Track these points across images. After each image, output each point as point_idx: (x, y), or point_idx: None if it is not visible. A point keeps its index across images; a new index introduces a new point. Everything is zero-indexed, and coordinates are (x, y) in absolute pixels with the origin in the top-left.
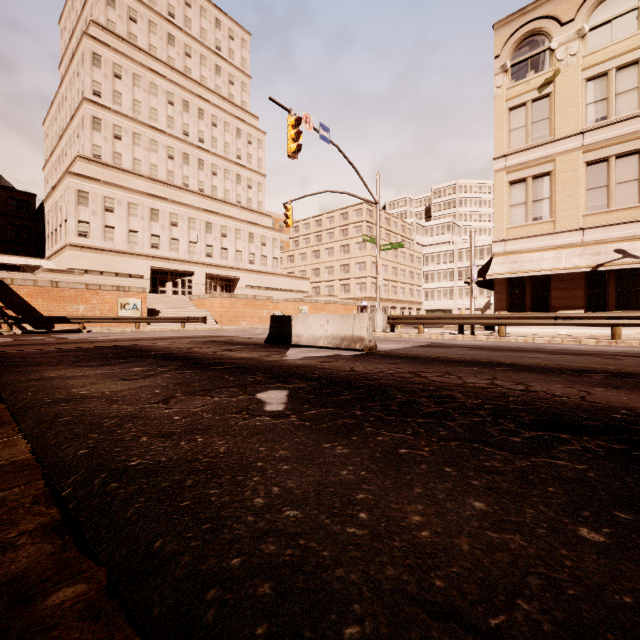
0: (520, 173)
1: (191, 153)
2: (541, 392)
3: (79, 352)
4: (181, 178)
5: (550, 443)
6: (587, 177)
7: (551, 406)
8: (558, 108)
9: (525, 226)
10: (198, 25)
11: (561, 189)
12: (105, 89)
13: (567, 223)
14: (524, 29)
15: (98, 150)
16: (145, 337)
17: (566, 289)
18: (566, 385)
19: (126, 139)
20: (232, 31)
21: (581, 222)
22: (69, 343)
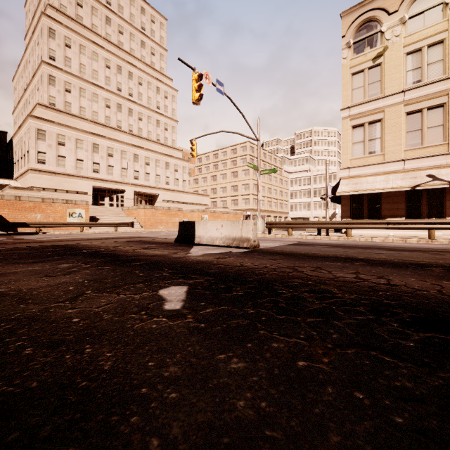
0: (360, 120)
1: (123, 104)
2: (402, 286)
3: (25, 250)
4: (116, 122)
5: (445, 349)
6: (407, 123)
7: (419, 301)
8: (386, 74)
9: (363, 158)
10: (128, 11)
11: (389, 131)
12: (58, 55)
13: (393, 156)
14: (362, 17)
15: (53, 100)
16: (85, 238)
17: (392, 203)
18: (418, 278)
19: (74, 92)
20: (153, 17)
21: (403, 155)
22: (22, 243)
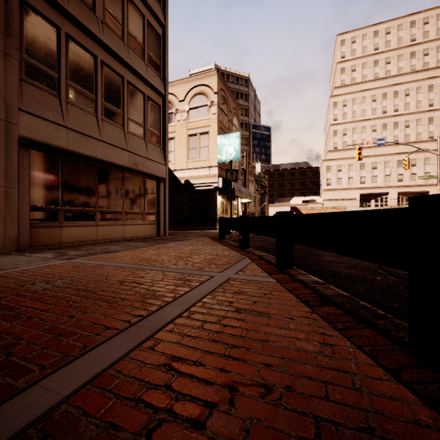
0: None
1: (388, 122)
2: None
3: None
4: None
5: None
6: None
7: None
8: None
9: None
10: (395, 39)
11: None
12: (339, 115)
13: None
14: None
15: (336, 144)
16: None
17: None
18: None
19: (348, 133)
20: (426, 18)
21: None
22: None
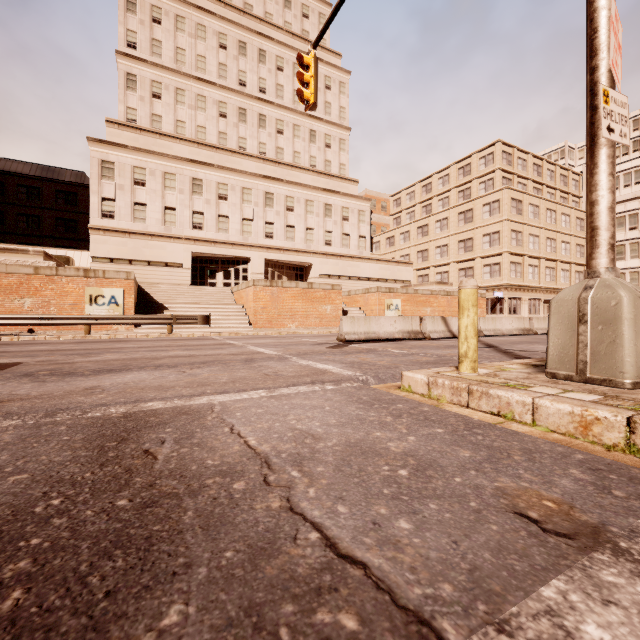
0: None
1: (249, 108)
2: None
3: None
4: (236, 140)
5: None
6: None
7: None
8: None
9: None
10: None
11: None
12: (141, 38)
13: None
14: None
15: (133, 113)
16: None
17: None
18: None
19: (167, 97)
20: None
21: None
22: None
